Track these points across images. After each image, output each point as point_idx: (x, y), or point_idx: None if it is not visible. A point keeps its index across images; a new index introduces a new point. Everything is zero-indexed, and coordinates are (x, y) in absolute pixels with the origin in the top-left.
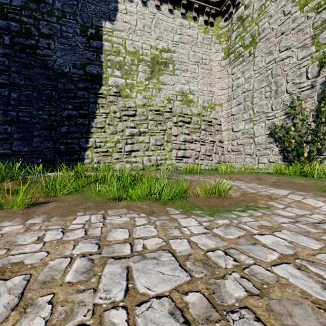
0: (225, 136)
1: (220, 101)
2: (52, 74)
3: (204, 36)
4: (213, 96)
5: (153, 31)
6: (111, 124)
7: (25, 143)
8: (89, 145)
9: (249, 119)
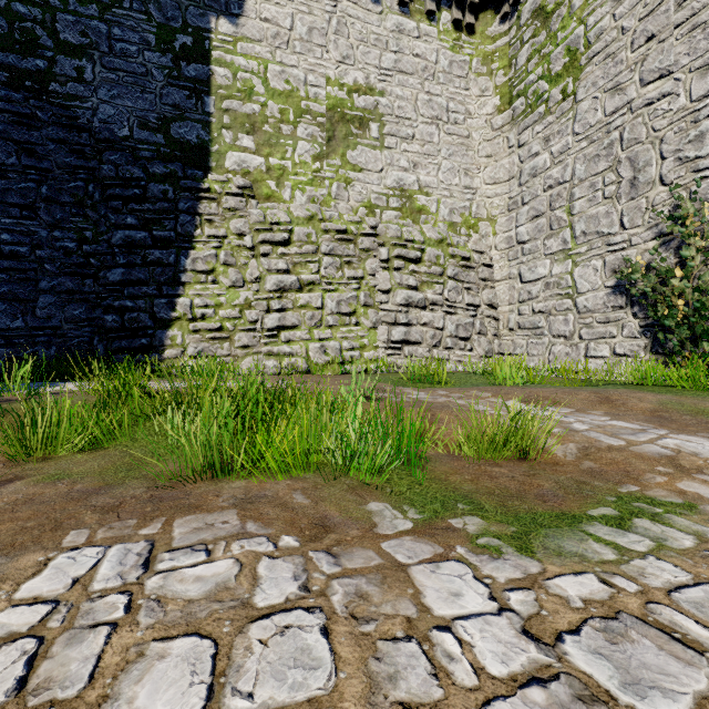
0: (503, 294)
1: (491, 211)
2: (87, 141)
3: (452, 57)
4: (474, 199)
5: (331, 43)
6: (231, 262)
7: (16, 308)
8: (176, 314)
9: (562, 251)
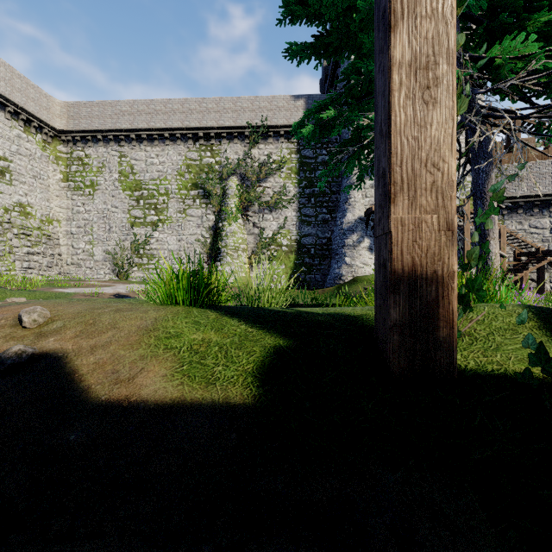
0: (65, 251)
1: (59, 218)
2: None
3: (42, 153)
4: (51, 211)
5: None
6: None
7: None
8: None
9: (89, 242)
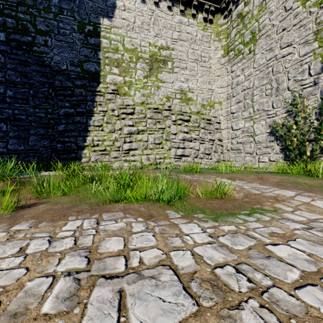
0: (225, 135)
1: (220, 99)
2: (49, 71)
3: (203, 33)
4: (212, 94)
5: (151, 28)
6: (109, 122)
7: (21, 141)
8: (86, 143)
9: (249, 117)
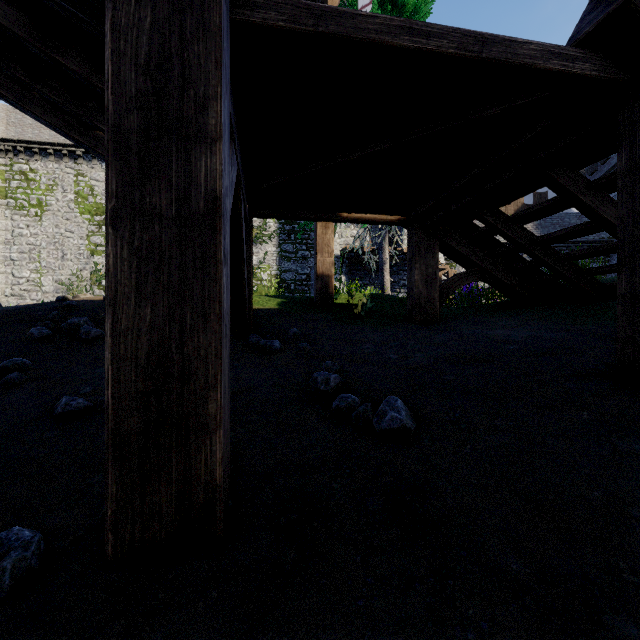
0: (2, 279)
1: None
2: None
3: None
4: None
5: None
6: None
7: None
8: None
9: (36, 270)
